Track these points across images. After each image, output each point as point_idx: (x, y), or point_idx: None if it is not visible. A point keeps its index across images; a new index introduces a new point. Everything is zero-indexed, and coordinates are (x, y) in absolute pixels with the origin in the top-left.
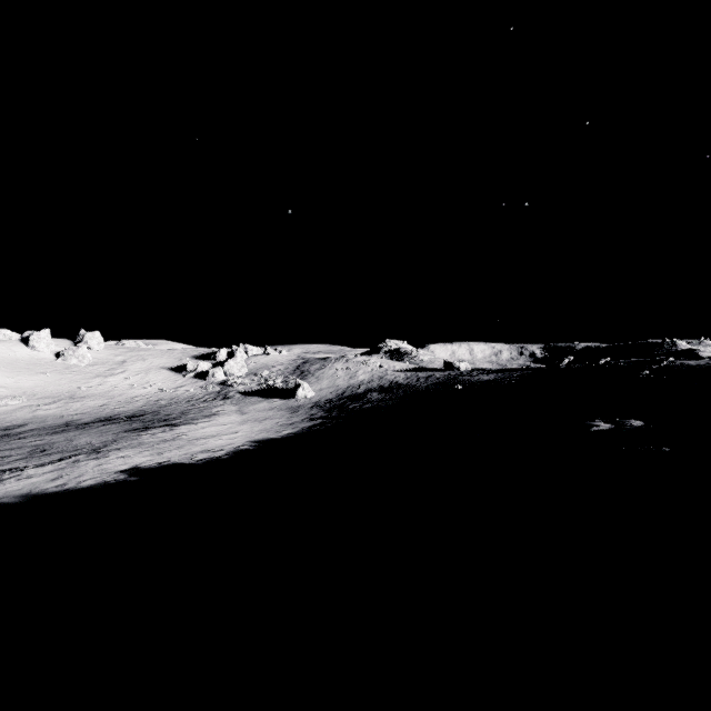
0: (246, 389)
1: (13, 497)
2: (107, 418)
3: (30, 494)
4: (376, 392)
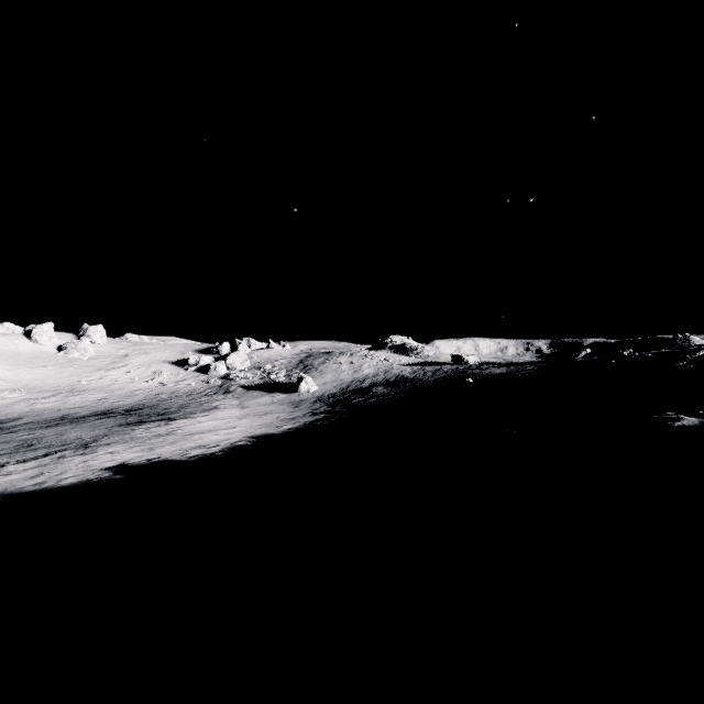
0: (248, 383)
1: None
2: (104, 412)
3: (4, 494)
4: (381, 386)
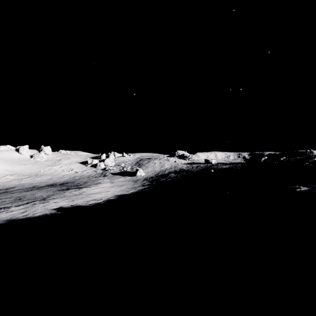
0: (114, 172)
1: (3, 220)
2: (51, 184)
3: (10, 219)
4: (173, 173)
